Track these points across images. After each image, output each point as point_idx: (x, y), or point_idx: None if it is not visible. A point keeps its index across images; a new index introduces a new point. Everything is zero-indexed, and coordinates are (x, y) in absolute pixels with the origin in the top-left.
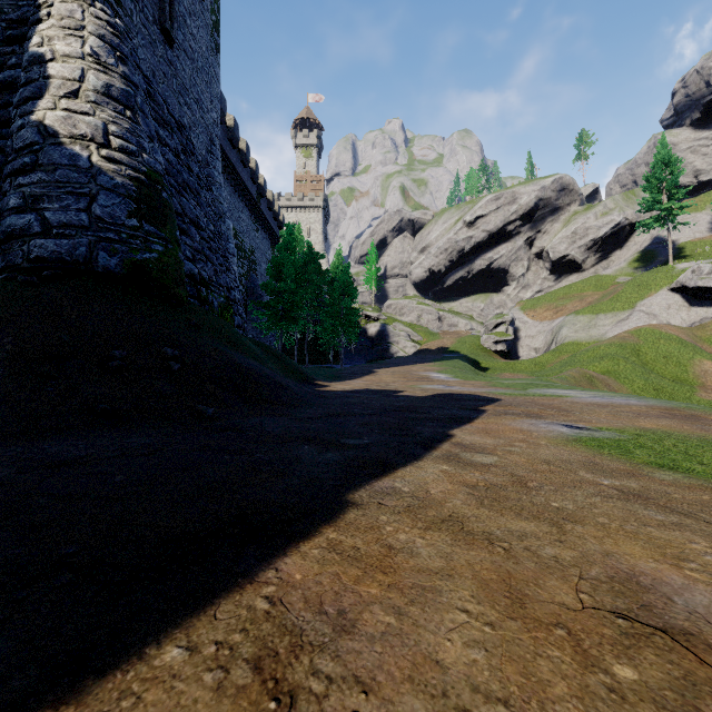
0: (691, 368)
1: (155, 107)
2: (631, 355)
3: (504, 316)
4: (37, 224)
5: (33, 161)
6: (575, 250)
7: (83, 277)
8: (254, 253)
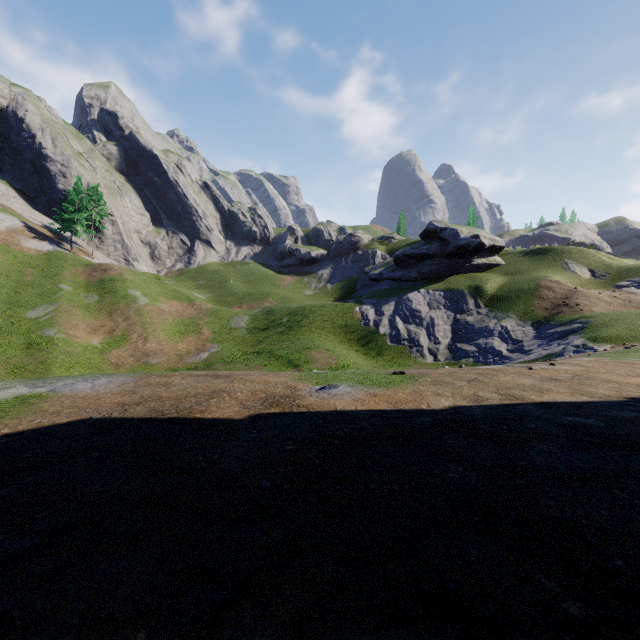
0: None
1: None
2: None
3: None
4: None
5: None
6: None
7: None
8: None
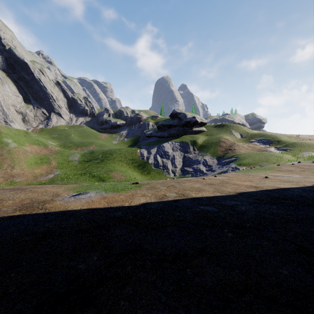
0: None
1: None
2: None
3: None
4: None
5: None
6: None
7: None
8: None
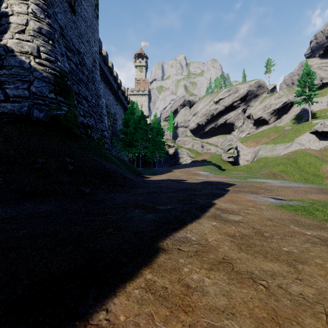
0: (321, 169)
1: (65, 41)
2: (293, 163)
3: (232, 145)
4: (2, 95)
5: (1, 64)
6: (265, 114)
7: (25, 122)
8: (115, 115)
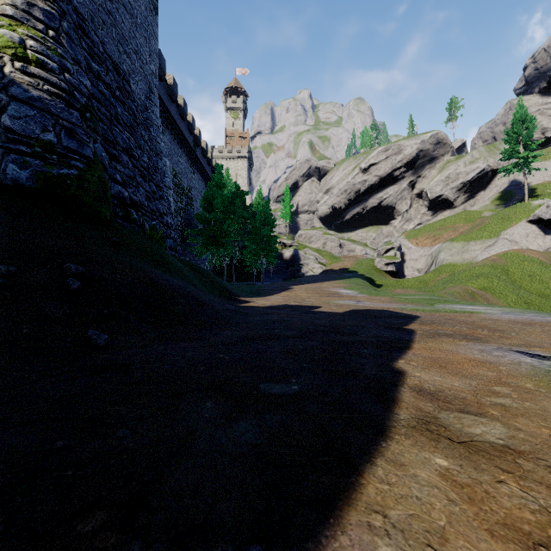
0: None
1: (89, 43)
2: (501, 274)
3: (393, 243)
4: None
5: None
6: (448, 191)
7: None
8: (191, 191)
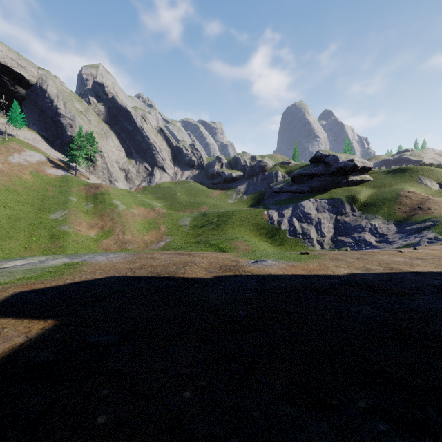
0: None
1: None
2: None
3: None
4: None
5: None
6: None
7: None
8: None
